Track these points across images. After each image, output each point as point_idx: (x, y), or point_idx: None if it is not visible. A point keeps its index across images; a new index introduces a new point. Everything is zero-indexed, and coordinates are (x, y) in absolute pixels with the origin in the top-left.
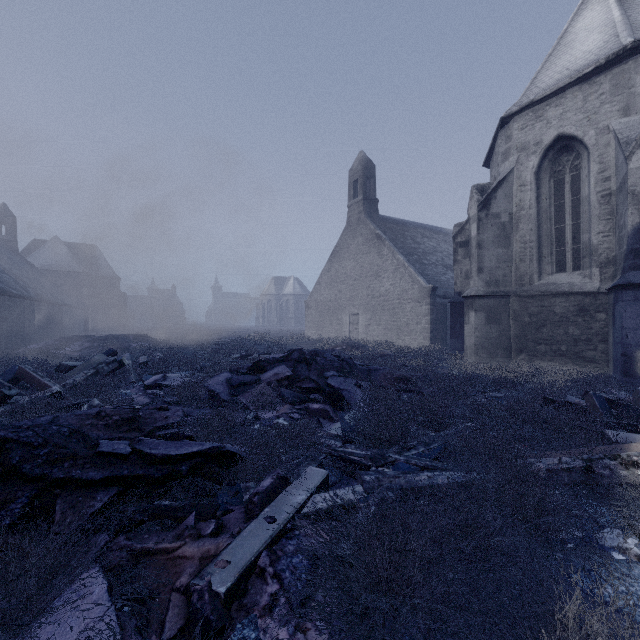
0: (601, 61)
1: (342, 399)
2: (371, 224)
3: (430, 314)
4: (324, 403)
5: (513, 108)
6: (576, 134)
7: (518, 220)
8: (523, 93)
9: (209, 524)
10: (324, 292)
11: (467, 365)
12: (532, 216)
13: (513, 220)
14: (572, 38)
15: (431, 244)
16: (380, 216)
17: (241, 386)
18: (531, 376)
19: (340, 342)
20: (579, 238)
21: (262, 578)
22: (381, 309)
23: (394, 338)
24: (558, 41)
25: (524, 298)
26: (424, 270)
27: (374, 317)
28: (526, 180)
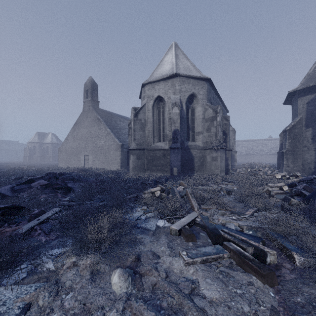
0: (168, 75)
1: (72, 189)
2: (95, 112)
3: (121, 155)
4: (64, 192)
5: (146, 81)
6: (163, 97)
7: (147, 122)
8: (149, 77)
9: (14, 224)
10: (70, 143)
11: (128, 175)
12: (151, 121)
13: (146, 122)
14: (164, 63)
15: (123, 125)
16: (100, 109)
17: (20, 189)
18: (146, 177)
19: (77, 168)
20: (164, 131)
21: (36, 231)
22: (100, 153)
23: (106, 166)
24: (160, 62)
25: (149, 150)
26: (119, 136)
27: (96, 157)
28: (149, 108)
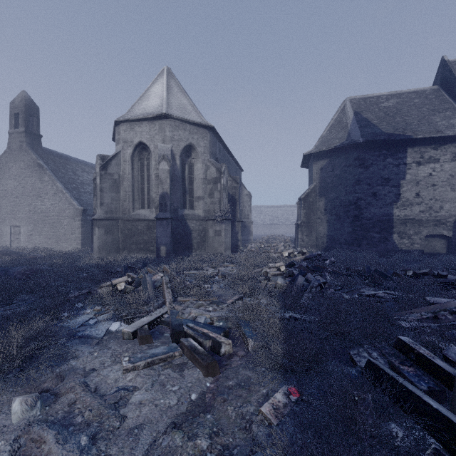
0: (154, 115)
1: None
2: (33, 154)
3: (82, 227)
4: None
5: (121, 118)
6: (147, 144)
7: (123, 179)
8: (127, 111)
9: None
10: None
11: (90, 259)
12: (130, 178)
13: (121, 178)
14: (150, 94)
15: (89, 177)
16: (44, 148)
17: None
18: (119, 261)
19: None
20: (150, 193)
21: None
22: (43, 222)
23: (54, 245)
24: (145, 92)
25: (125, 221)
26: (80, 196)
27: (36, 229)
28: (127, 159)
